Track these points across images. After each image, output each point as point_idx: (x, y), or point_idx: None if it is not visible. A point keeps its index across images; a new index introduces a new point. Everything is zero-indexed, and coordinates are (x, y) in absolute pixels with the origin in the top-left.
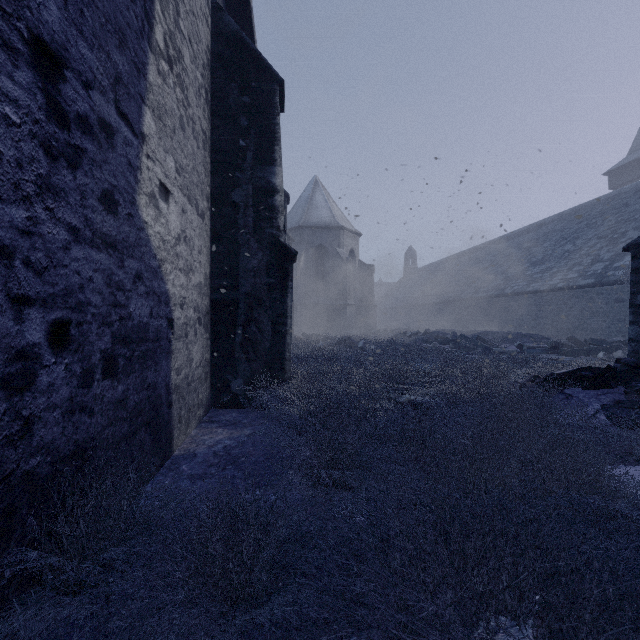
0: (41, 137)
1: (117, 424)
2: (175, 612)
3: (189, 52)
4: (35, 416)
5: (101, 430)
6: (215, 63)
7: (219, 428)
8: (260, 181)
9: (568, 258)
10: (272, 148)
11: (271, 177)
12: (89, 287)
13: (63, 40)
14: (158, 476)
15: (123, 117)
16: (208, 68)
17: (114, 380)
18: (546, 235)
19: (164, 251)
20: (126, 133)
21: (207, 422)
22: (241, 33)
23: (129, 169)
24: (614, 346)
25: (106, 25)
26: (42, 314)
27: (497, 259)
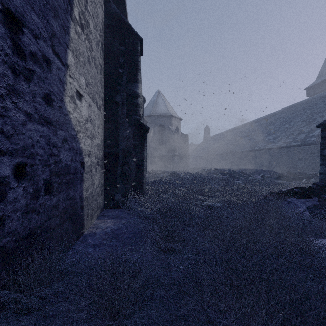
0: (9, 63)
1: (53, 218)
2: (82, 324)
3: (92, 23)
4: (6, 216)
5: (44, 222)
6: (106, 29)
7: (108, 219)
8: (130, 91)
9: (287, 131)
10: (136, 74)
11: (136, 89)
12: (37, 145)
13: (22, 11)
14: (75, 245)
15: (56, 55)
16: (103, 32)
17: (51, 195)
18: (275, 120)
19: (79, 126)
20: (58, 63)
21: (102, 216)
22: (120, 14)
23: (59, 83)
24: (310, 176)
25: (47, 5)
26: (10, 160)
27: (251, 132)
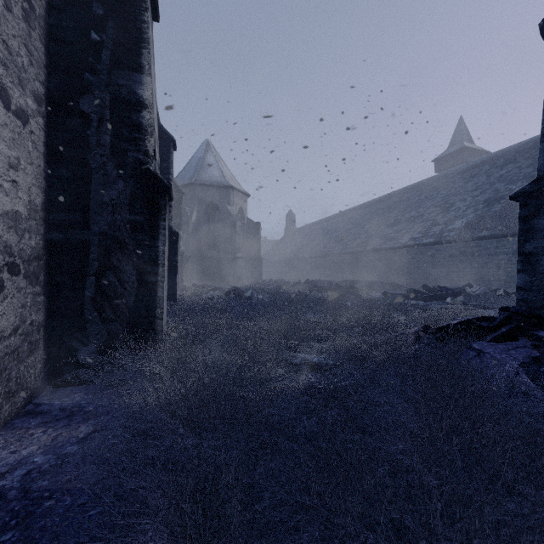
0: None
1: None
2: None
3: None
4: None
5: None
6: None
7: (40, 427)
8: (121, 90)
9: (414, 222)
10: (138, 51)
11: (136, 87)
12: None
13: None
14: None
15: None
16: None
17: None
18: (396, 204)
19: None
20: None
21: (26, 416)
22: None
23: None
24: (457, 292)
25: None
26: None
27: (359, 222)
